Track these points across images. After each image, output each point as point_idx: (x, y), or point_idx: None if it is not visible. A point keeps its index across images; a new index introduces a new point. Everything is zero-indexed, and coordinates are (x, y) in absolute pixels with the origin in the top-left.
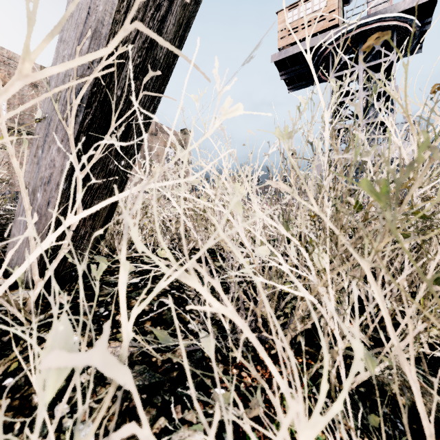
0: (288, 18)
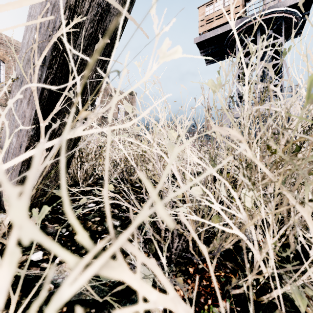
0: (206, 11)
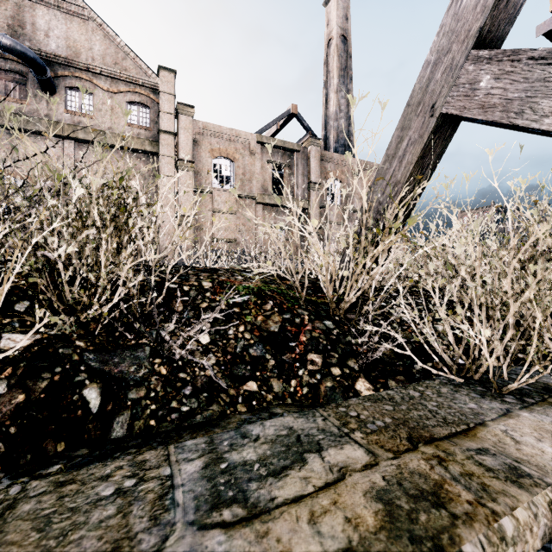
0: None
